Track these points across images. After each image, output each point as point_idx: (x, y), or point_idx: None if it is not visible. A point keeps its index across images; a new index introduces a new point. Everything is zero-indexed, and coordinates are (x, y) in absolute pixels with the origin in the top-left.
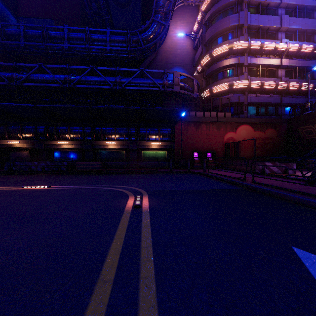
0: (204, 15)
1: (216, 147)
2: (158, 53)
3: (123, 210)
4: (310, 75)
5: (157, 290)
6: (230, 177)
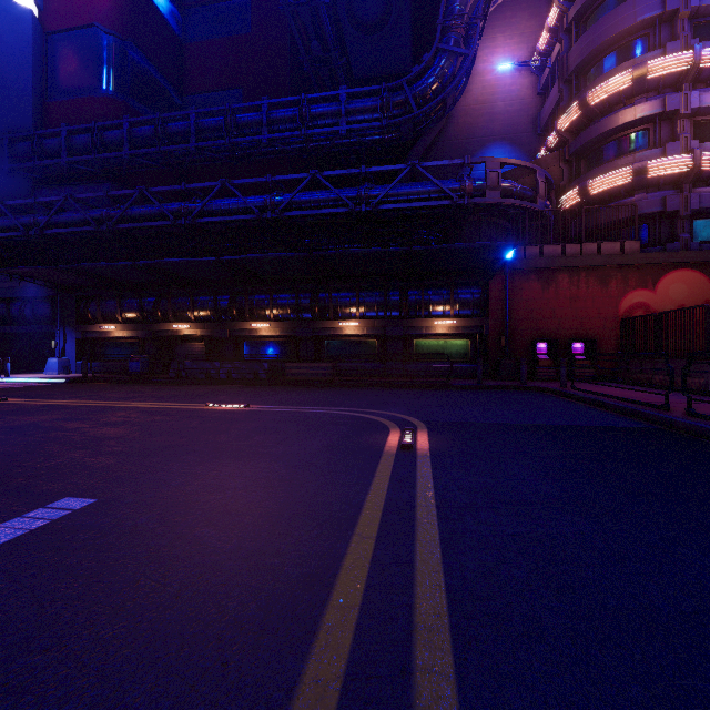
0: (564, 9)
1: (596, 329)
2: (451, 119)
3: (380, 450)
4: None
5: (444, 557)
6: (628, 400)
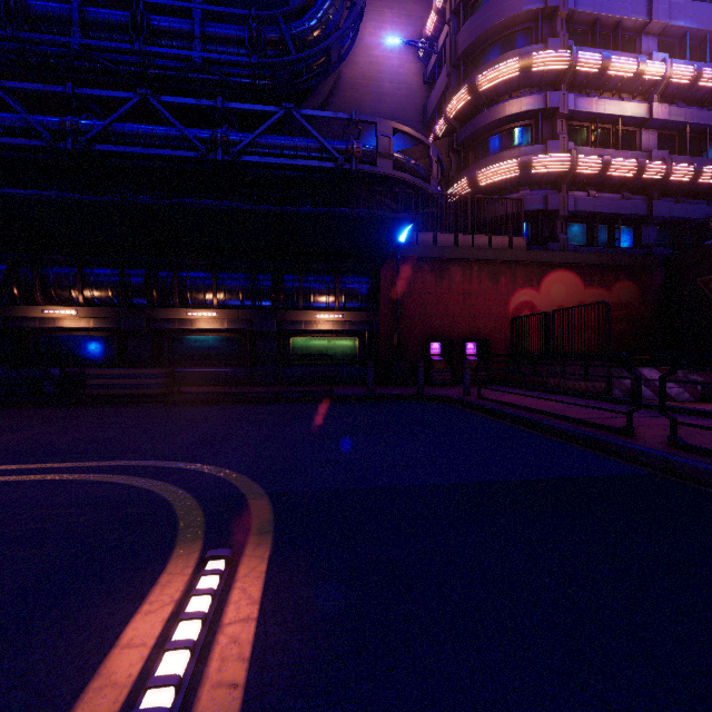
0: None
1: (487, 329)
2: (336, 89)
3: None
4: None
5: None
6: (563, 417)
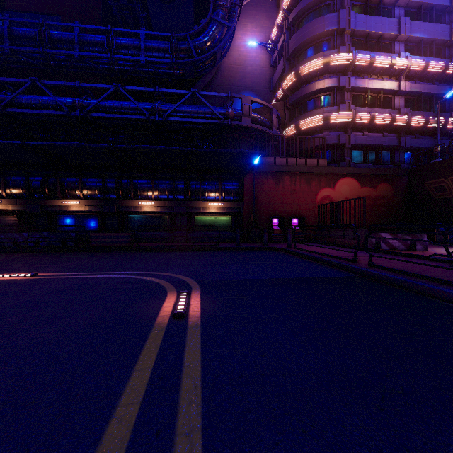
0: (286, 15)
1: (304, 211)
2: (219, 71)
3: (152, 322)
4: (439, 107)
5: None
6: (331, 256)
